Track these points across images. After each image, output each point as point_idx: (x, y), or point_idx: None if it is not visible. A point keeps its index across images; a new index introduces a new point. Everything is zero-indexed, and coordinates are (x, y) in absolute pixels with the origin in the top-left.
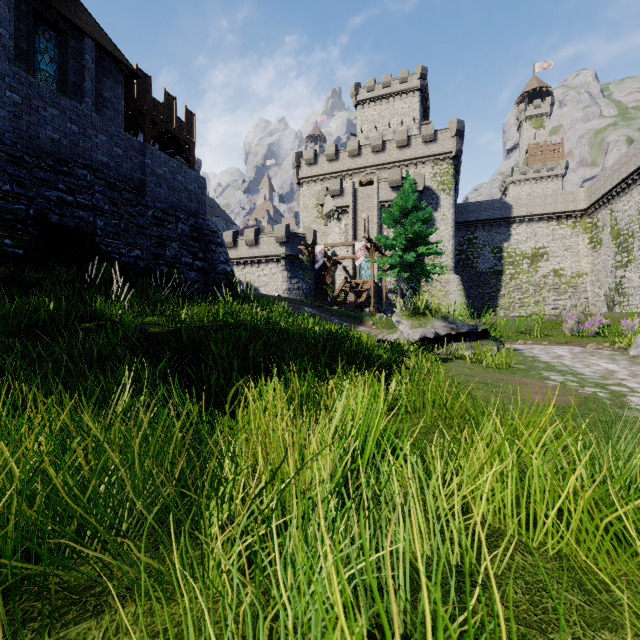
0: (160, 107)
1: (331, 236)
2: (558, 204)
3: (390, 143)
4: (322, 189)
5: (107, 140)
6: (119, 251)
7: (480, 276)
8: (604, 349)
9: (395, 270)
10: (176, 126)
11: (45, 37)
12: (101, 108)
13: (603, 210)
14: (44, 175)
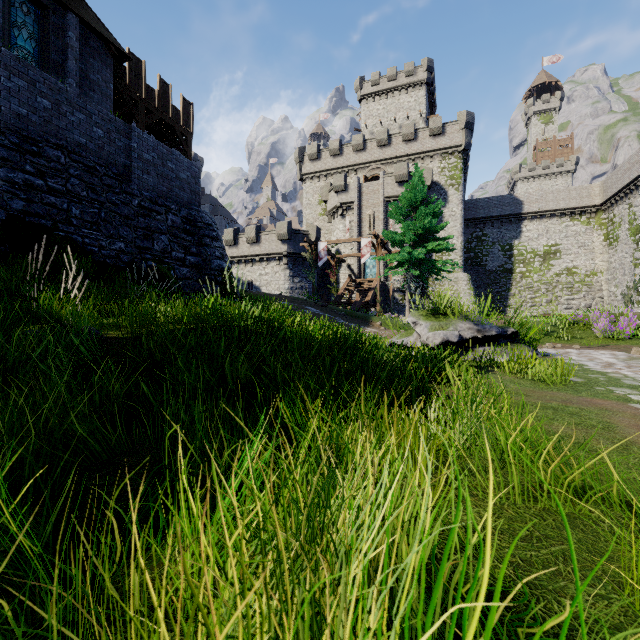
0: (154, 95)
1: (335, 233)
2: (571, 199)
3: (396, 137)
4: (326, 185)
5: (85, 119)
6: (98, 243)
7: (489, 275)
8: None
9: (403, 267)
10: (172, 115)
11: (23, 10)
12: (87, 91)
13: (620, 205)
14: (7, 154)
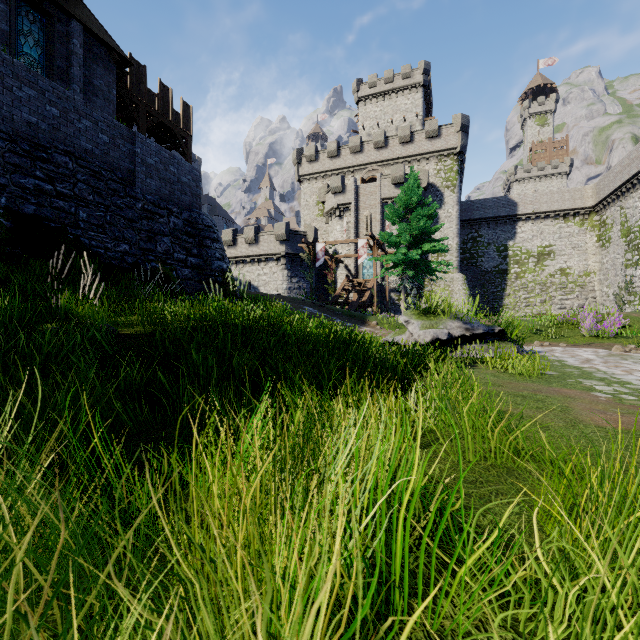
0: (155, 98)
1: (332, 234)
2: (565, 201)
3: (393, 139)
4: (323, 186)
5: (92, 126)
6: (104, 245)
7: (485, 275)
8: (632, 352)
9: (399, 268)
10: (172, 119)
11: (29, 19)
12: (90, 96)
13: (612, 207)
14: (19, 161)
